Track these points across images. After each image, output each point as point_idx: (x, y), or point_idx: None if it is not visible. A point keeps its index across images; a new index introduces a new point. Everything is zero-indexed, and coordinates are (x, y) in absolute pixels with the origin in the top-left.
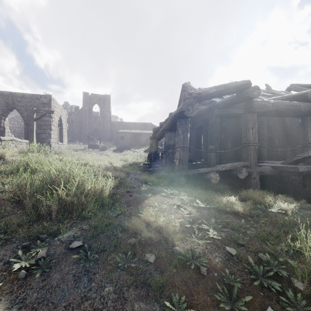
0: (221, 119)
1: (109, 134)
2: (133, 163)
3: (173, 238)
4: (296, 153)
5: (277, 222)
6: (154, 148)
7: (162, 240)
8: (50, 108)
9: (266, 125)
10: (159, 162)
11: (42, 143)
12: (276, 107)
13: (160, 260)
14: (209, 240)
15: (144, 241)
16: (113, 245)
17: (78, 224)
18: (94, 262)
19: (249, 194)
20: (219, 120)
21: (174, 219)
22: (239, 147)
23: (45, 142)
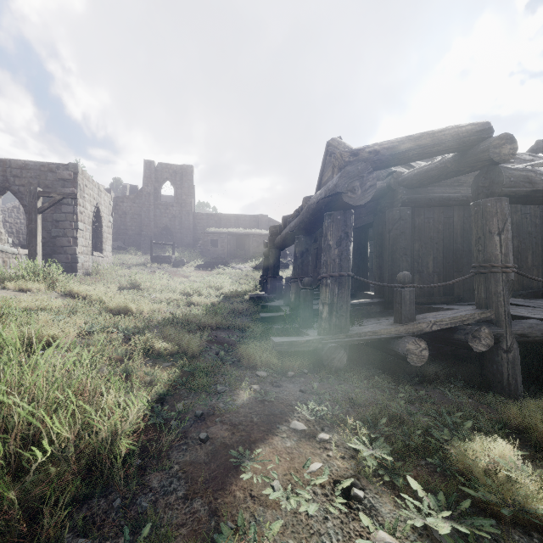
0: (413, 209)
1: (190, 235)
2: (232, 293)
3: None
4: None
5: None
6: (272, 267)
7: None
8: (75, 188)
9: None
10: (282, 295)
11: (60, 255)
12: None
13: None
14: None
15: None
16: None
17: None
18: None
19: (533, 421)
20: (409, 213)
21: None
22: (467, 276)
23: (66, 252)
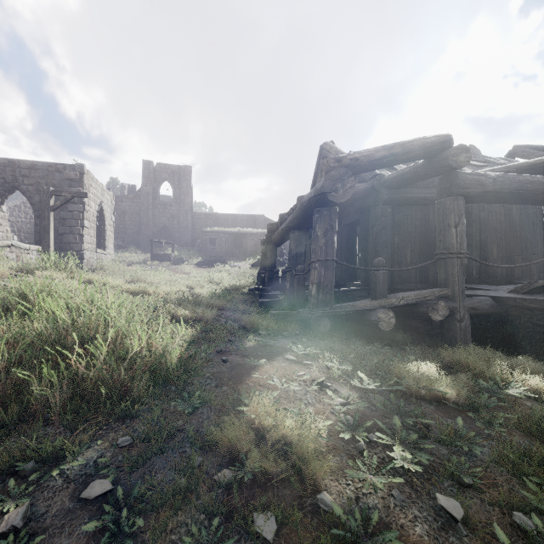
0: (393, 208)
1: (188, 235)
2: (232, 287)
3: (317, 472)
4: (531, 271)
5: (532, 425)
6: (269, 261)
7: (290, 474)
8: (81, 188)
9: (476, 219)
10: (279, 286)
11: (66, 251)
12: (500, 185)
13: (287, 531)
14: (393, 471)
15: (251, 478)
16: (182, 491)
17: (109, 431)
18: (134, 536)
19: (458, 356)
20: (390, 210)
21: (315, 418)
22: (430, 262)
23: (72, 249)
